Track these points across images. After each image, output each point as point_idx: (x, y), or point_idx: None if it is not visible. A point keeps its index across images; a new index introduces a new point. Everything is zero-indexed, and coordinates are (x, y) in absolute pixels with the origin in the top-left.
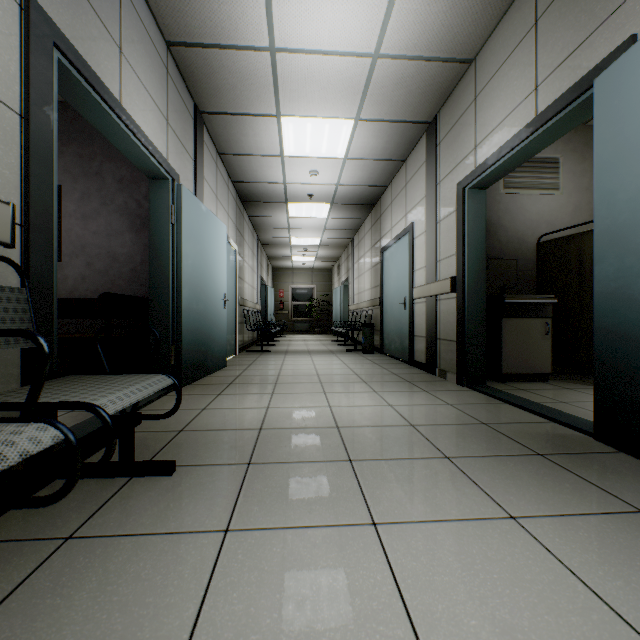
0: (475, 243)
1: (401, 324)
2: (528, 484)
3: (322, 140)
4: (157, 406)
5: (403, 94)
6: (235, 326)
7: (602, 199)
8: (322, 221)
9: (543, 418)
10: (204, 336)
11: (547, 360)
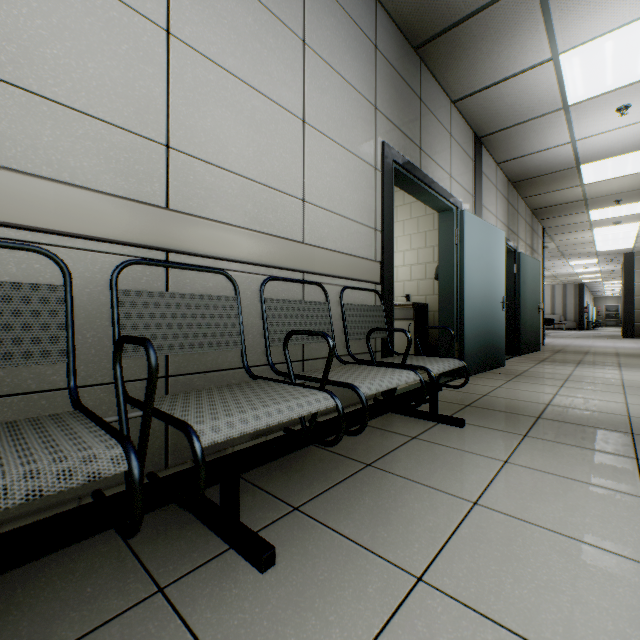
0: None
1: None
2: None
3: (613, 288)
4: None
5: None
6: None
7: None
8: (617, 291)
9: None
10: None
11: None
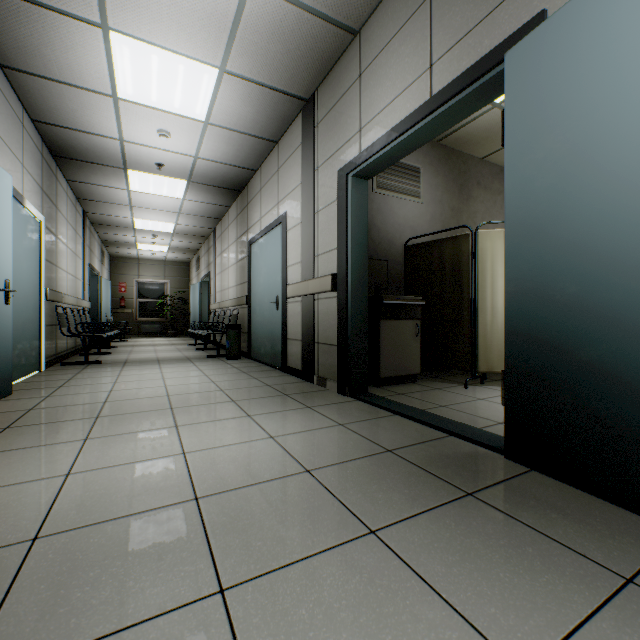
0: (358, 237)
1: (273, 326)
2: (493, 564)
3: (175, 87)
4: None
5: (280, 51)
6: (39, 330)
7: (515, 187)
8: (177, 202)
9: (440, 431)
10: None
11: (417, 361)
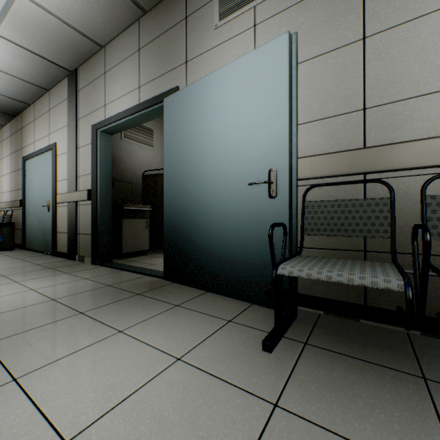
0: (105, 169)
1: (45, 223)
2: (131, 311)
3: None
4: None
5: (47, 38)
6: None
7: (167, 160)
8: None
9: (143, 275)
10: None
11: (147, 242)
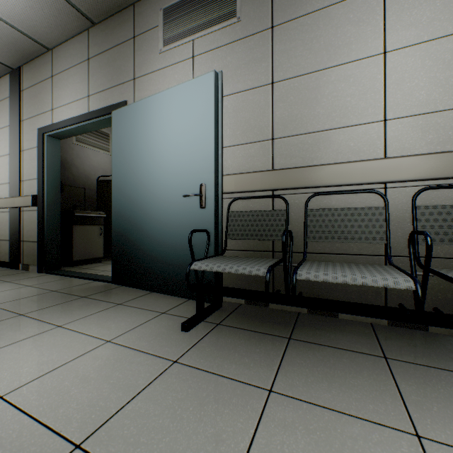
0: (53, 174)
1: None
2: (73, 311)
3: None
4: None
5: None
6: None
7: (115, 170)
8: None
9: (92, 280)
10: None
11: (102, 249)
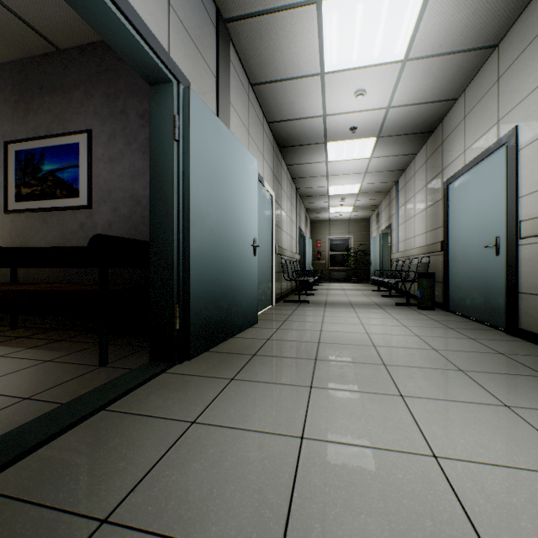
0: None
1: (487, 275)
2: None
3: (375, 33)
4: (134, 401)
5: None
6: (271, 275)
7: None
8: (364, 163)
9: None
10: (225, 289)
11: None
